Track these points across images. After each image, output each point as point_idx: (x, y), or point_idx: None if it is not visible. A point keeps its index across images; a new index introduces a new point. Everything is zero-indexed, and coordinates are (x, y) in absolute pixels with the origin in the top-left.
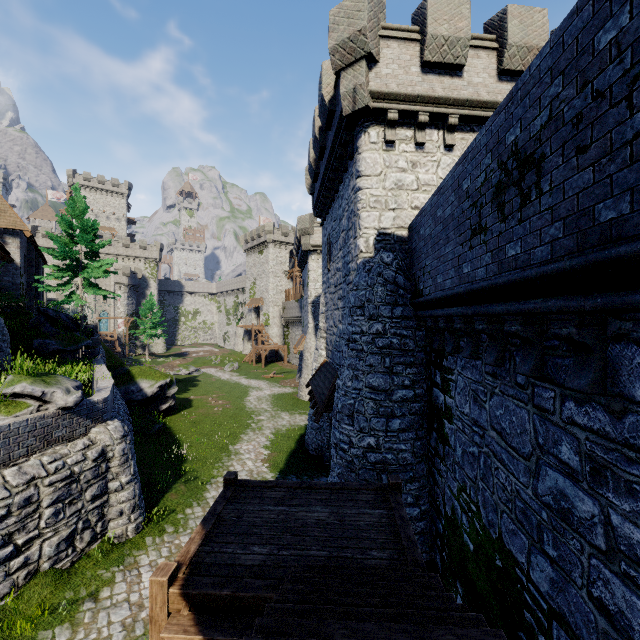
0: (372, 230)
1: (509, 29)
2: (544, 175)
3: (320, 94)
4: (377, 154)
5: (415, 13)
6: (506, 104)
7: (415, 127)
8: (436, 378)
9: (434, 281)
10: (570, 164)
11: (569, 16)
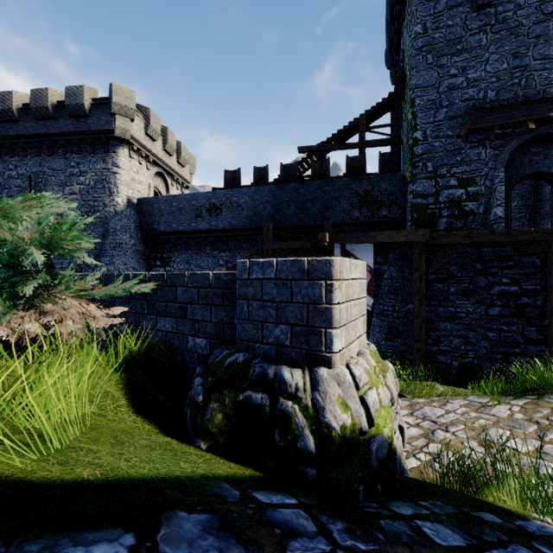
0: (126, 196)
1: (169, 137)
2: (223, 212)
3: (78, 100)
4: (127, 161)
5: (140, 106)
6: (212, 193)
7: (139, 156)
8: (157, 263)
9: (170, 226)
10: (228, 213)
11: (228, 191)
